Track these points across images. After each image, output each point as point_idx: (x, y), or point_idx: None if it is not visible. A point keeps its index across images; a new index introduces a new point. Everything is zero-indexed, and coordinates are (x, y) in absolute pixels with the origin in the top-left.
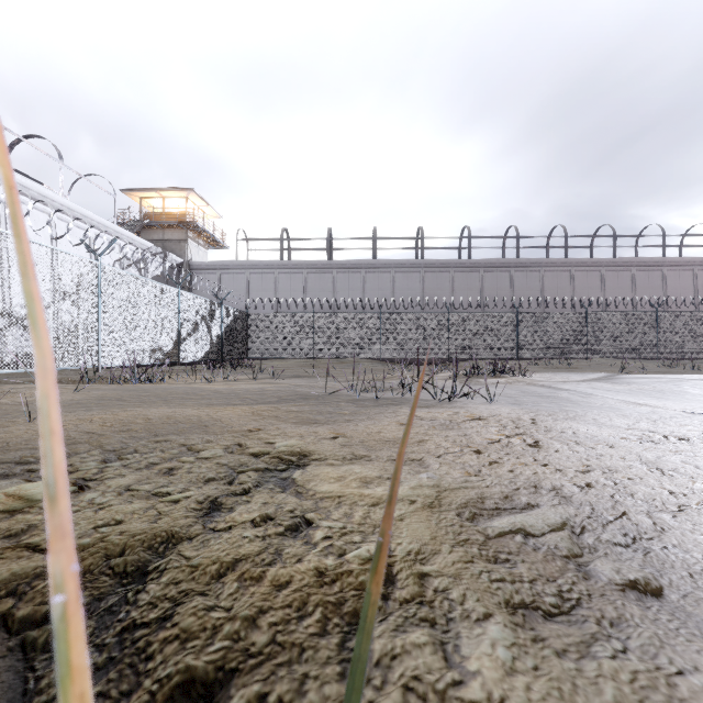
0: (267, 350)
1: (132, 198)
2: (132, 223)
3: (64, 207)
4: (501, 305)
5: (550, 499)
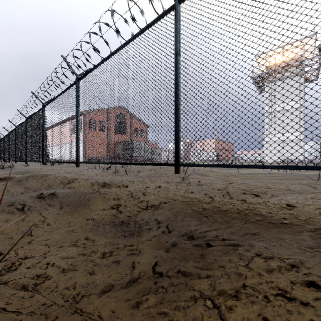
0: None
1: None
2: None
3: None
4: None
5: None
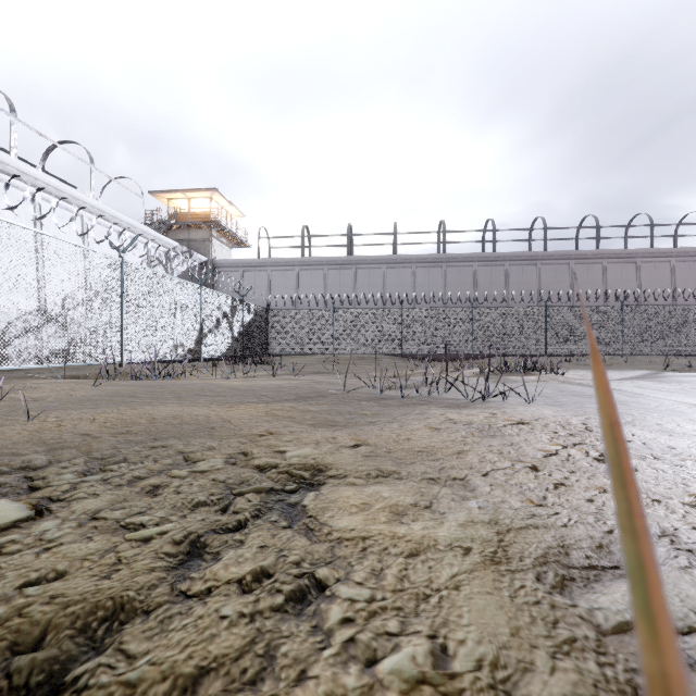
0: (288, 347)
1: (159, 199)
2: (159, 224)
3: (95, 208)
4: (527, 300)
5: (672, 555)
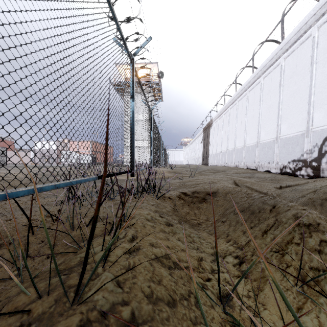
0: None
1: None
2: None
3: None
4: None
5: None
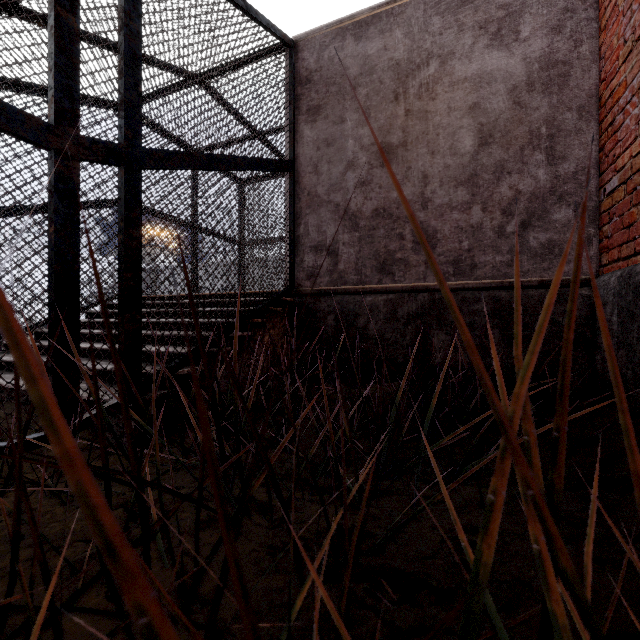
0: None
1: None
2: None
3: None
4: None
5: None
